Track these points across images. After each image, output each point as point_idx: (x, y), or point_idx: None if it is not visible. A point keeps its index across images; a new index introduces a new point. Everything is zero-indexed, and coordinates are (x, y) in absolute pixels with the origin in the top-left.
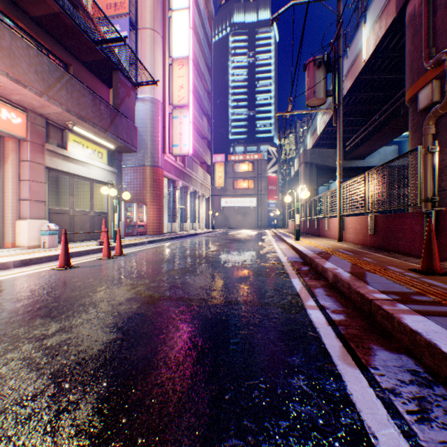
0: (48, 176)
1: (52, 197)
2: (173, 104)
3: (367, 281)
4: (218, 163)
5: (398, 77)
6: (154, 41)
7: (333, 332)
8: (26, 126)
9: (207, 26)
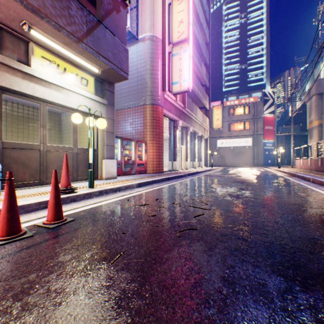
0: None
1: (54, 136)
2: (172, 42)
3: None
4: (216, 107)
5: None
6: None
7: None
8: None
9: None
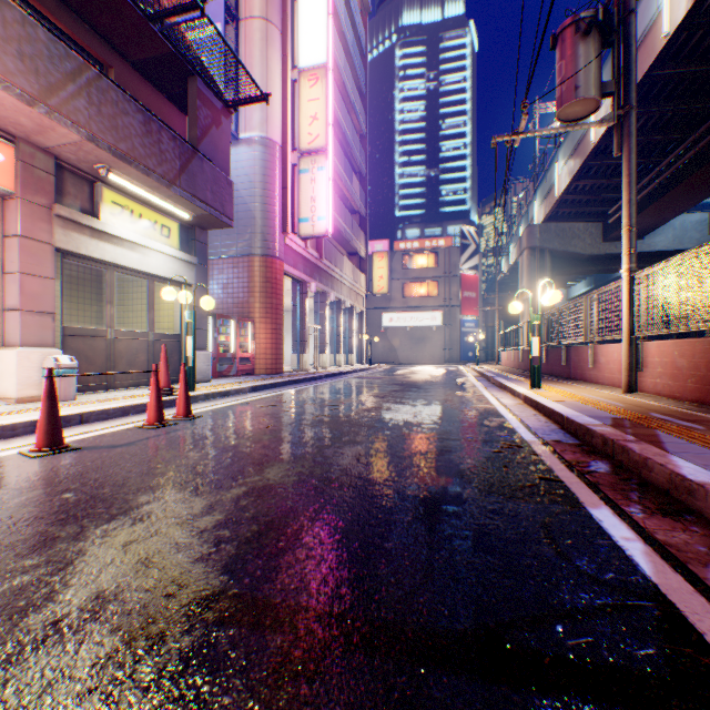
0: (61, 266)
1: (90, 309)
2: (300, 148)
3: None
4: (378, 254)
5: None
6: (266, 39)
7: None
8: (15, 169)
9: (358, 23)
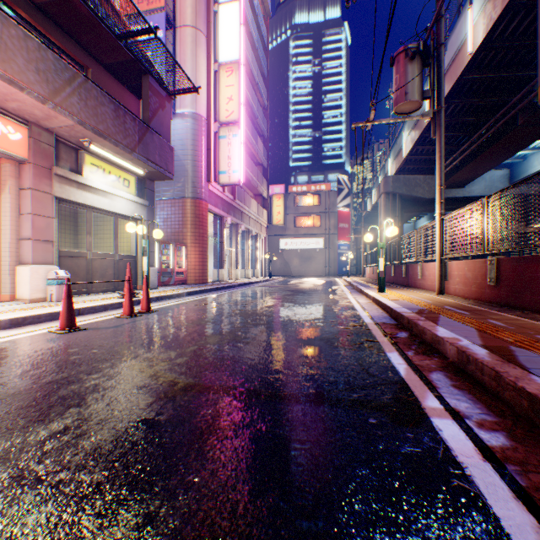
0: (58, 209)
1: (69, 237)
2: (220, 120)
3: (524, 364)
4: (277, 196)
5: (516, 75)
6: (195, 42)
7: (502, 482)
8: (28, 143)
9: (262, 25)
